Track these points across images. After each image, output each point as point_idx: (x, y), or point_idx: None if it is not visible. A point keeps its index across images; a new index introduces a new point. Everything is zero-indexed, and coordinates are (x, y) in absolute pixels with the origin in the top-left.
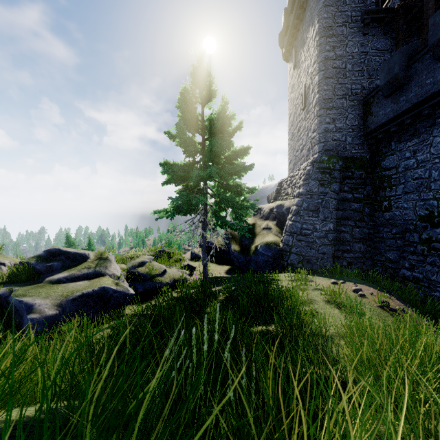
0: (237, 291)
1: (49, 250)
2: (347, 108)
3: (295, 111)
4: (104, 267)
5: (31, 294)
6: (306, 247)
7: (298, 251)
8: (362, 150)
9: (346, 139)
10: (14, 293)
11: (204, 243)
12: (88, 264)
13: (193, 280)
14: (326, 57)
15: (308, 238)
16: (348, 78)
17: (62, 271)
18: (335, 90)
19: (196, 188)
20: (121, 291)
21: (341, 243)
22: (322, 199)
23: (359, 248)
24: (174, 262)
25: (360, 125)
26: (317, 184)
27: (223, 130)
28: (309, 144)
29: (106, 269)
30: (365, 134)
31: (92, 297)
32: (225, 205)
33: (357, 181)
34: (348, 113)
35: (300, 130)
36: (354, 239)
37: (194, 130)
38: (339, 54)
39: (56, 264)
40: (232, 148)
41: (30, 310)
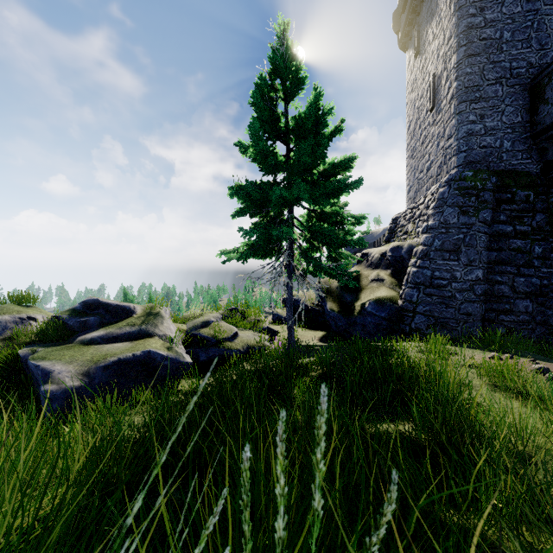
0: (338, 364)
1: (85, 301)
2: (504, 98)
3: (417, 116)
4: (152, 325)
5: (51, 357)
6: (439, 305)
7: (426, 311)
8: (529, 159)
9: (502, 144)
10: (33, 355)
11: (289, 295)
12: (132, 320)
13: (274, 347)
14: (470, 25)
15: (443, 291)
16: (506, 53)
17: (99, 329)
18: (483, 72)
19: (278, 218)
20: (173, 359)
21: (495, 300)
22: (465, 233)
23: (524, 307)
24: (250, 323)
25: (525, 122)
26: (456, 212)
27: (316, 134)
28: (441, 158)
29: (156, 327)
30: (534, 134)
31: (132, 364)
32: (319, 241)
33: (521, 207)
34: (505, 105)
35: (426, 141)
36: (516, 294)
37: (275, 136)
38: (491, 18)
39: (92, 319)
40: (329, 161)
41: (47, 379)
